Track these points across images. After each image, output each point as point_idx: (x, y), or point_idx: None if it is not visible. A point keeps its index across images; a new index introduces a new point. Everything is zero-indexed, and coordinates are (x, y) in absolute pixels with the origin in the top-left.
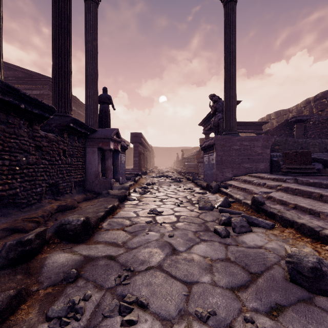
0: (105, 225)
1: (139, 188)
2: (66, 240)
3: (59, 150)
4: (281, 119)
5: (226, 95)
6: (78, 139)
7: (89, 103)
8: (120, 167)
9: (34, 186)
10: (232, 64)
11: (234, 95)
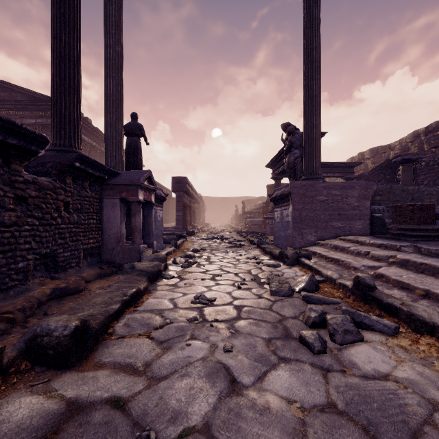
0: (120, 328)
1: (182, 257)
2: (43, 364)
3: (57, 203)
4: (378, 158)
5: (306, 124)
6: (90, 185)
7: (111, 134)
8: (154, 227)
9: (13, 259)
10: (315, 80)
11: (318, 123)
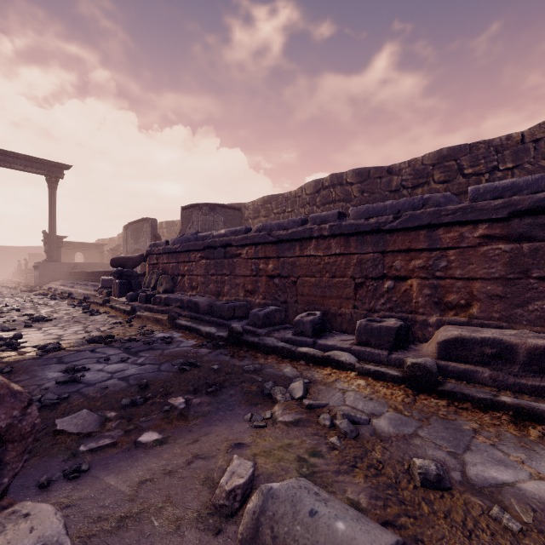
0: None
1: None
2: None
3: None
4: None
5: (49, 238)
6: None
7: None
8: None
9: None
10: (53, 223)
11: (55, 239)
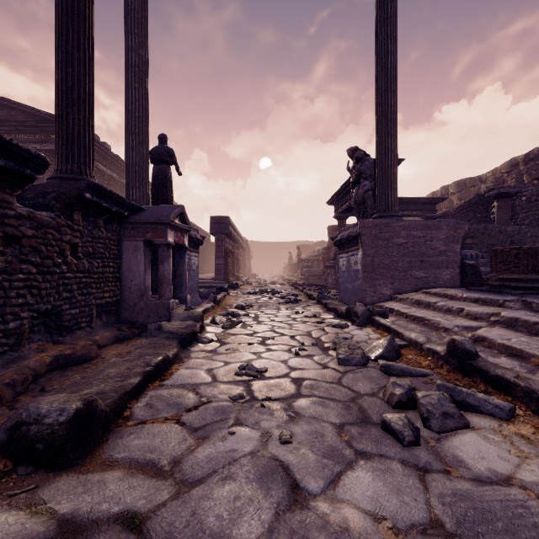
0: (140, 409)
1: (223, 315)
2: (30, 463)
3: (62, 245)
4: (466, 193)
5: (379, 147)
6: (105, 224)
7: (133, 160)
8: (188, 277)
9: (1, 318)
10: (390, 92)
11: (394, 146)
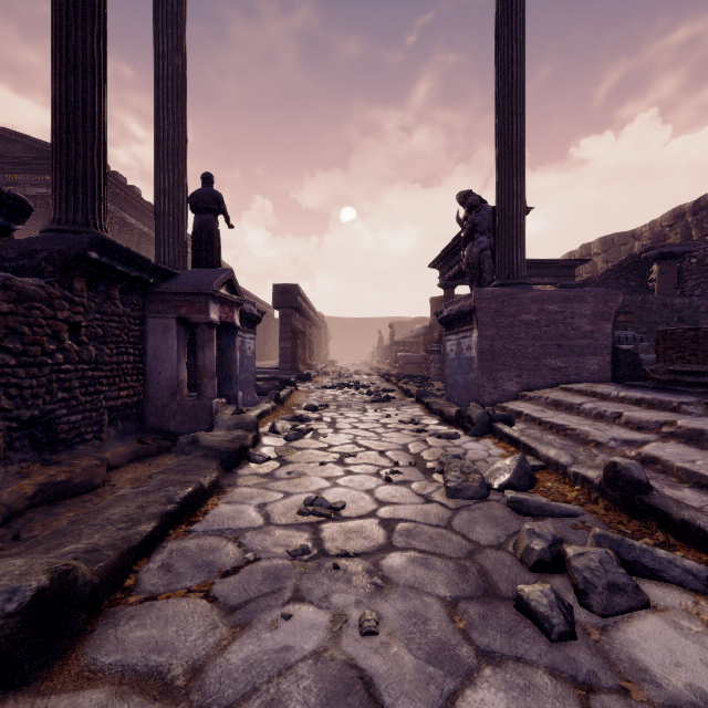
0: (151, 575)
1: (287, 420)
2: None
3: (55, 326)
4: (614, 254)
5: (500, 190)
6: (122, 295)
7: (165, 207)
8: (241, 367)
9: None
10: (516, 115)
11: (521, 189)
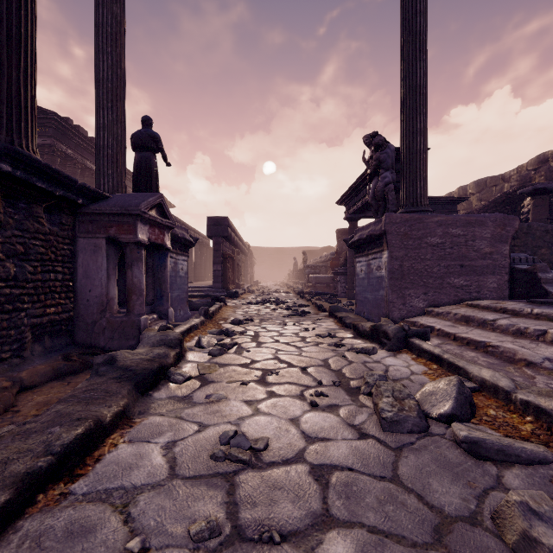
0: None
1: (214, 334)
2: None
3: None
4: (487, 194)
5: (405, 128)
6: (50, 214)
7: (104, 141)
8: (174, 285)
9: None
10: (419, 61)
11: (424, 127)
